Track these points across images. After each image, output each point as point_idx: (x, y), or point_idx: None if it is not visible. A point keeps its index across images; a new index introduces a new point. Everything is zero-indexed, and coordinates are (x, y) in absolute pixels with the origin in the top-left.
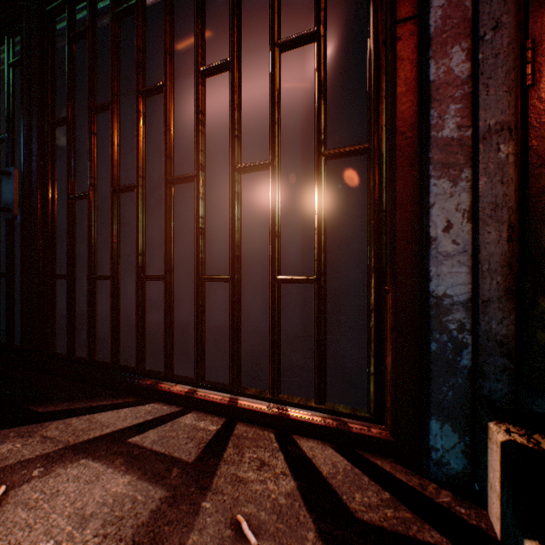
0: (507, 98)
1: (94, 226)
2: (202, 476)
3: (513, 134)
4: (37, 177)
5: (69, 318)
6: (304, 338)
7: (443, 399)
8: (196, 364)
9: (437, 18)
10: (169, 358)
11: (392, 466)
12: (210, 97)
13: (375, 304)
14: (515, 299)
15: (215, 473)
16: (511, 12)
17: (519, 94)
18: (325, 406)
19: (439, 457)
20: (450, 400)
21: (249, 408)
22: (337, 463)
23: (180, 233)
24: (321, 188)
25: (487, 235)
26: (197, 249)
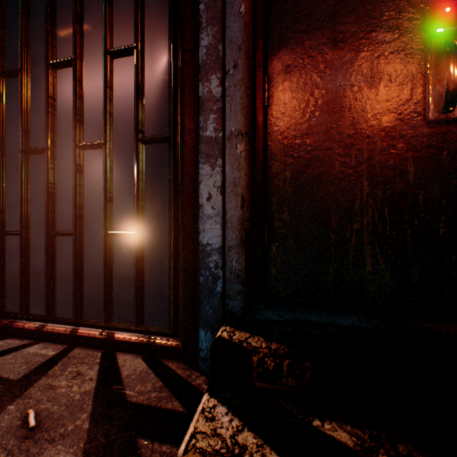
0: (241, 114)
1: None
2: (20, 388)
3: (244, 138)
4: None
5: None
6: (152, 280)
7: (207, 315)
8: (47, 304)
9: (203, 54)
10: (24, 300)
11: (178, 365)
12: None
13: (174, 251)
14: (246, 246)
15: (33, 385)
16: (243, 58)
17: (263, 110)
18: (142, 328)
19: (205, 355)
20: (211, 315)
21: (86, 335)
22: (138, 368)
23: None
24: (139, 165)
25: (231, 203)
26: (47, 209)
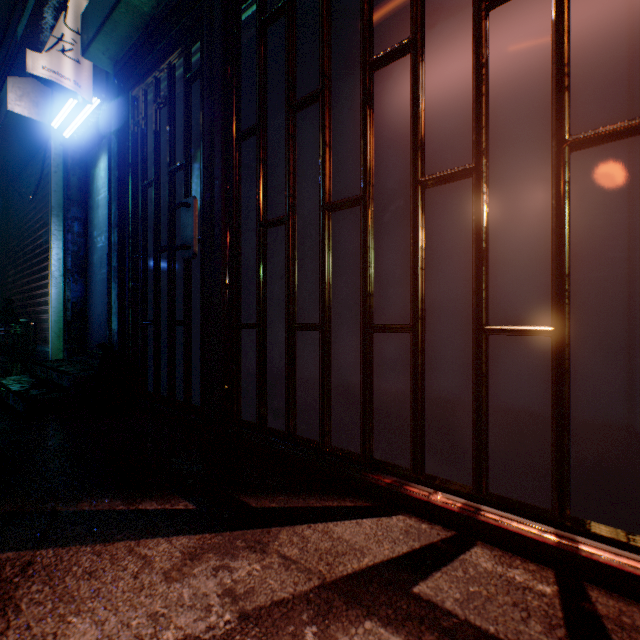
0: None
1: (292, 260)
2: None
3: None
4: (220, 205)
5: (260, 377)
6: (632, 432)
7: None
8: (475, 466)
9: None
10: (420, 448)
11: None
12: (438, 68)
13: None
14: None
15: None
16: None
17: None
18: None
19: None
20: None
21: (611, 564)
22: None
23: (386, 267)
24: None
25: None
26: (476, 284)
